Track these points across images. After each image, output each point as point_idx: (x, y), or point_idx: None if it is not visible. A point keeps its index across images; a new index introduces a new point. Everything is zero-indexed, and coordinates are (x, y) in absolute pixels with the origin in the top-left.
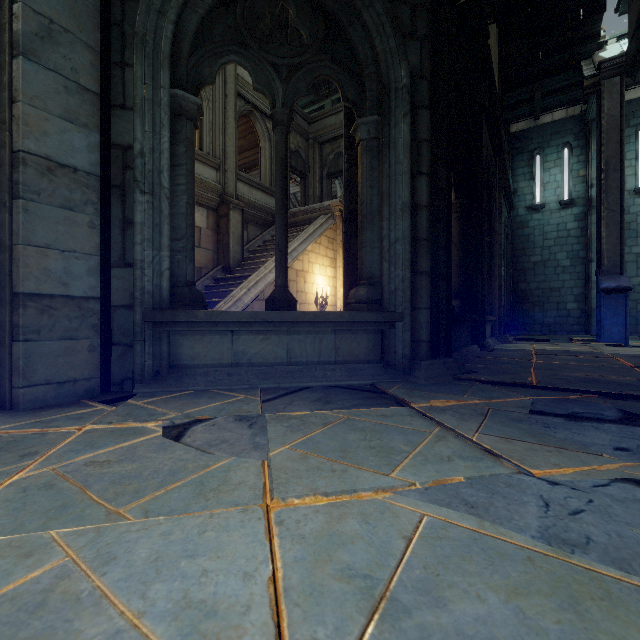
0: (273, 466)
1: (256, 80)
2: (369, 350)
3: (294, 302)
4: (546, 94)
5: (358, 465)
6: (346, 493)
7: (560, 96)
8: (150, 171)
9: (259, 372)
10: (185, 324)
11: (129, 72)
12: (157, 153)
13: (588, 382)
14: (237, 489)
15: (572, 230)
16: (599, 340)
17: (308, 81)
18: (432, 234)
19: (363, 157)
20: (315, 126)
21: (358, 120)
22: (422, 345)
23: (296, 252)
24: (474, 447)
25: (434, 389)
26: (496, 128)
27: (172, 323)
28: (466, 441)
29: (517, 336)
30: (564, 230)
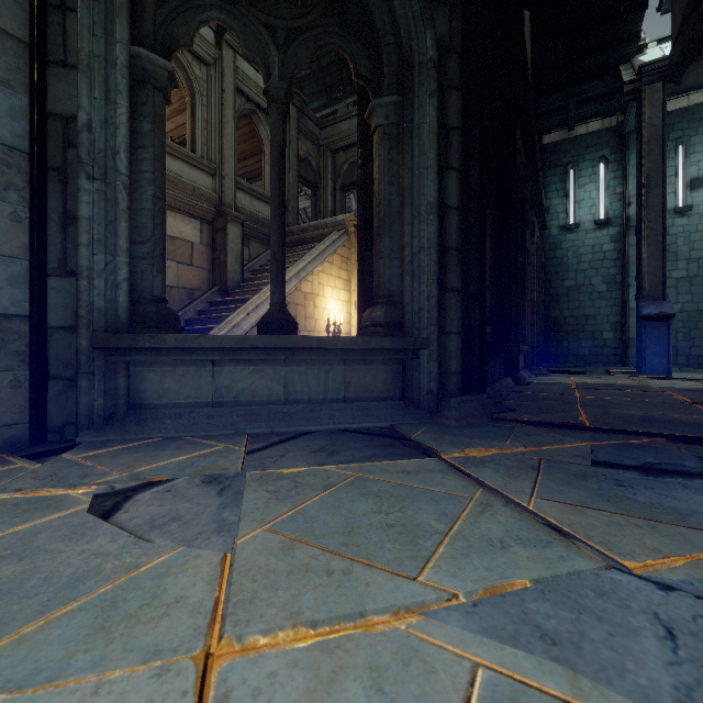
0: (237, 566)
1: (246, 45)
2: (387, 384)
3: (294, 325)
4: (581, 102)
5: (369, 560)
6: (347, 620)
7: (596, 105)
8: (101, 151)
9: (248, 413)
10: (149, 352)
11: (72, 19)
12: (112, 128)
13: (649, 422)
14: (168, 615)
15: (608, 252)
16: (639, 372)
17: (312, 50)
18: (463, 243)
19: (380, 147)
20: (327, 131)
21: (374, 101)
22: (452, 378)
23: (304, 272)
24: (534, 522)
25: (468, 433)
26: (530, 133)
27: (132, 350)
28: (521, 511)
29: (550, 368)
30: (600, 252)
